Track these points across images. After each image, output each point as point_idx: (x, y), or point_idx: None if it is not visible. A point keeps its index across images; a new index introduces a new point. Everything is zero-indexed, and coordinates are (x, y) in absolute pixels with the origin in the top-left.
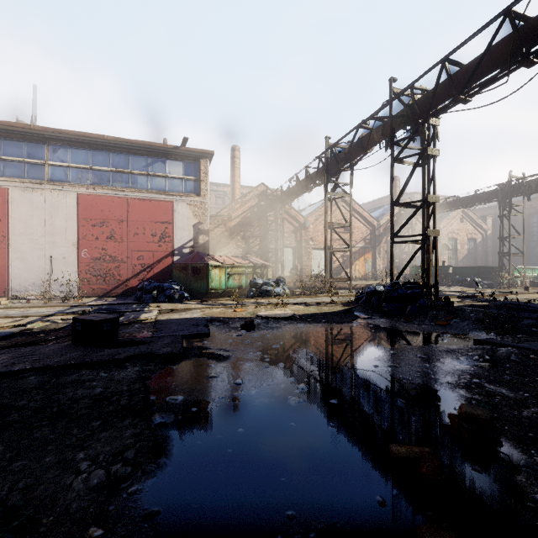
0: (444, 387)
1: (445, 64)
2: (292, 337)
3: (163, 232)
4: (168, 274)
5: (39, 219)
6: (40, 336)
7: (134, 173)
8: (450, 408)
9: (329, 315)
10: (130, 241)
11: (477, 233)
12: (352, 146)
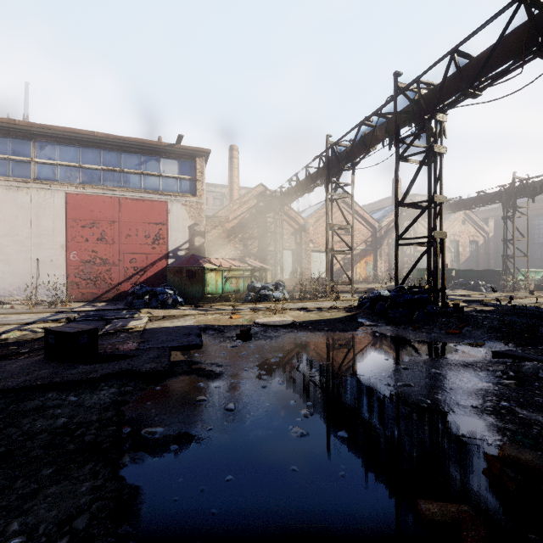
0: (469, 412)
1: (454, 55)
2: (292, 348)
3: (157, 233)
4: (162, 277)
5: (25, 220)
6: (12, 349)
7: (127, 172)
8: (481, 442)
9: (331, 322)
10: (122, 243)
11: (479, 235)
12: (354, 144)
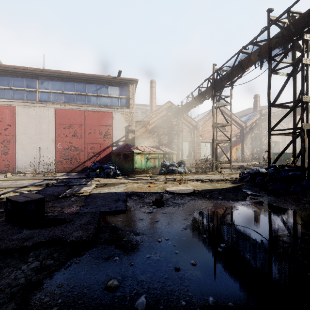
0: None
1: None
2: (197, 216)
3: (106, 131)
4: (109, 158)
5: (33, 125)
6: None
7: (89, 95)
8: None
9: (222, 192)
10: (86, 137)
11: None
12: (233, 68)
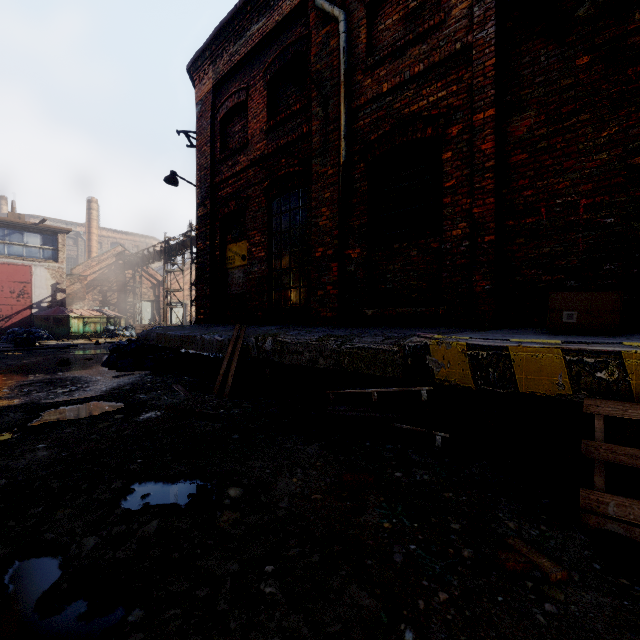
0: None
1: None
2: None
3: (22, 290)
4: (27, 323)
5: None
6: None
7: None
8: None
9: None
10: None
11: None
12: (179, 244)
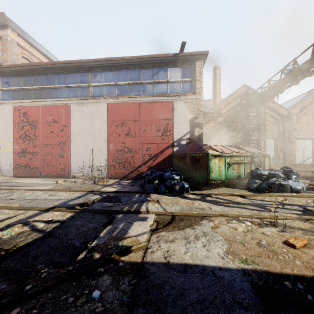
0: None
1: None
2: None
3: (165, 127)
4: (169, 162)
5: (86, 124)
6: None
7: (144, 83)
8: None
9: None
10: (141, 136)
11: None
12: None
